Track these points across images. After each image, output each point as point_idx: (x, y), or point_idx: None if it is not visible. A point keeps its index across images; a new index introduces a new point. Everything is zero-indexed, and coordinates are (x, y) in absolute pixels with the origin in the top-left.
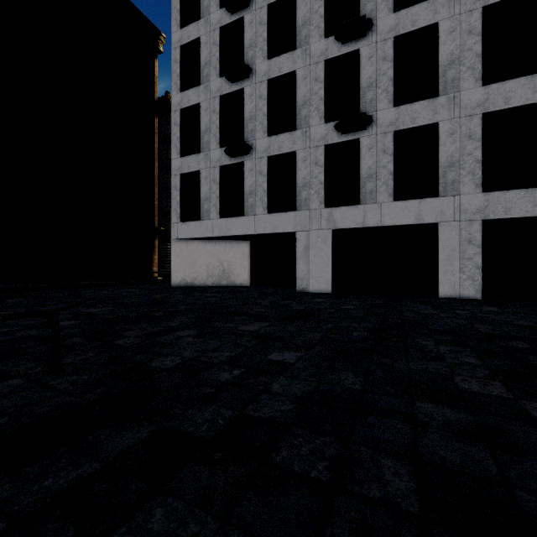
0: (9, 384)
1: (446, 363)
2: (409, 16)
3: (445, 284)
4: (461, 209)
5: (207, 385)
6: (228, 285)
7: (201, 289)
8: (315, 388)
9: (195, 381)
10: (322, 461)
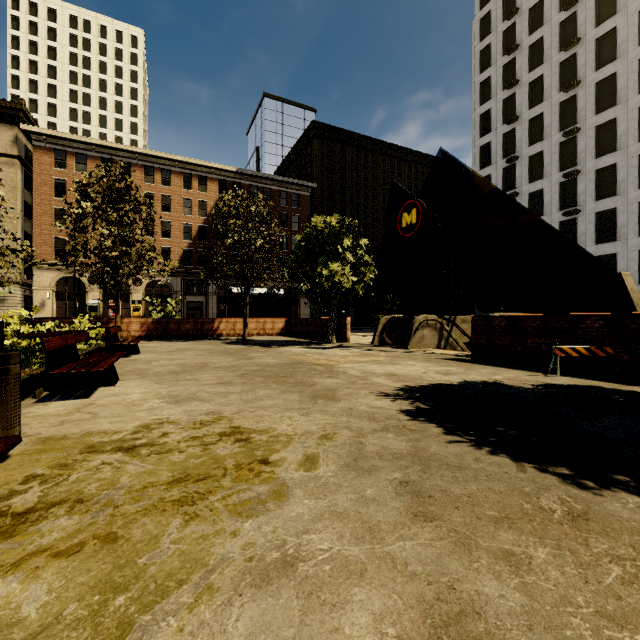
0: None
1: None
2: (602, 204)
3: None
4: None
5: None
6: None
7: None
8: None
9: None
10: None
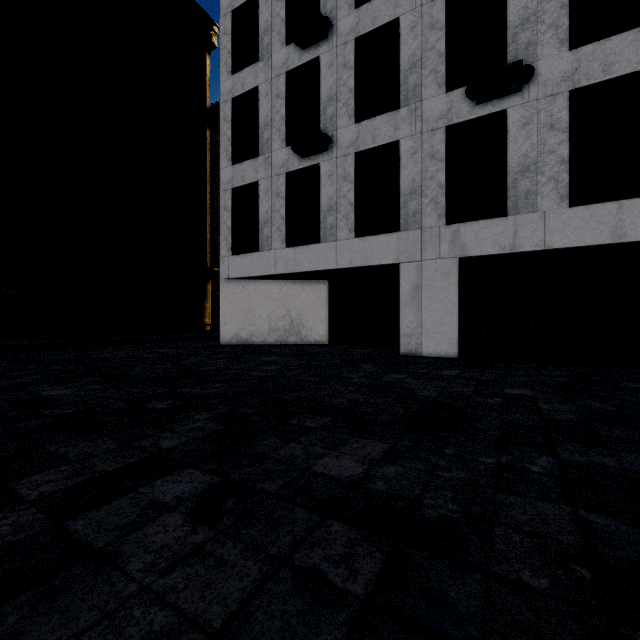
0: None
1: None
2: None
3: None
4: None
5: None
6: (298, 343)
7: (259, 350)
8: None
9: None
10: None
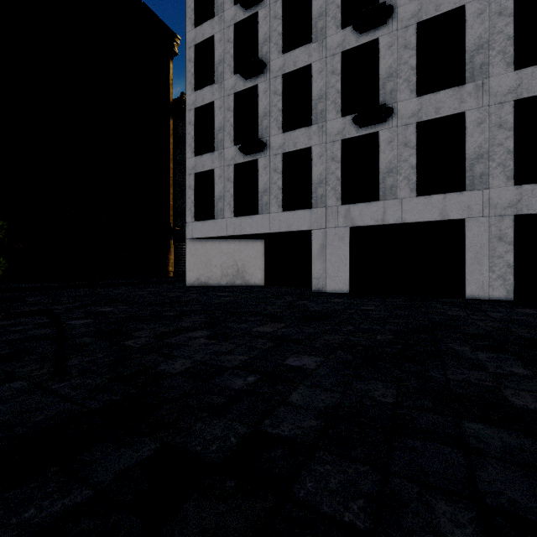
0: (11, 387)
1: (490, 373)
2: (433, 0)
3: (473, 283)
4: (491, 203)
5: (219, 393)
6: (242, 285)
7: (215, 289)
8: (340, 400)
9: (206, 388)
10: (357, 498)
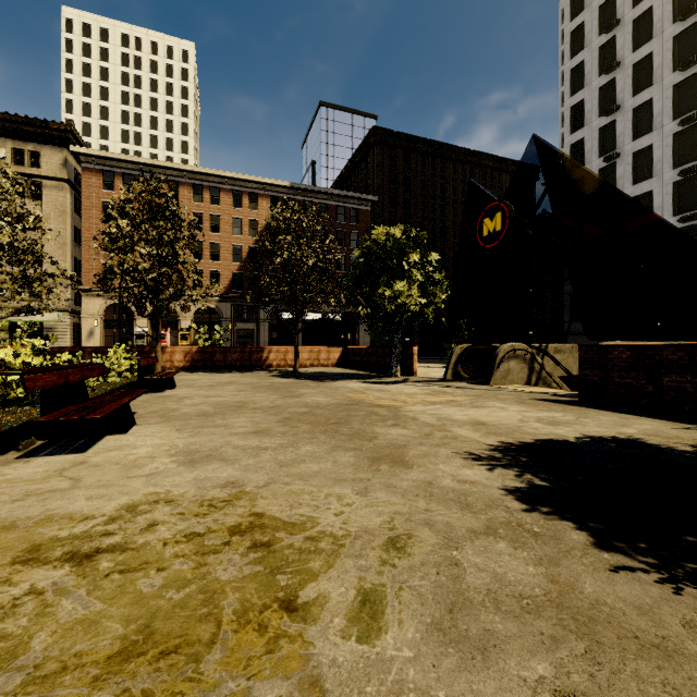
0: None
1: None
2: None
3: None
4: None
5: None
6: None
7: None
8: None
9: None
10: None
